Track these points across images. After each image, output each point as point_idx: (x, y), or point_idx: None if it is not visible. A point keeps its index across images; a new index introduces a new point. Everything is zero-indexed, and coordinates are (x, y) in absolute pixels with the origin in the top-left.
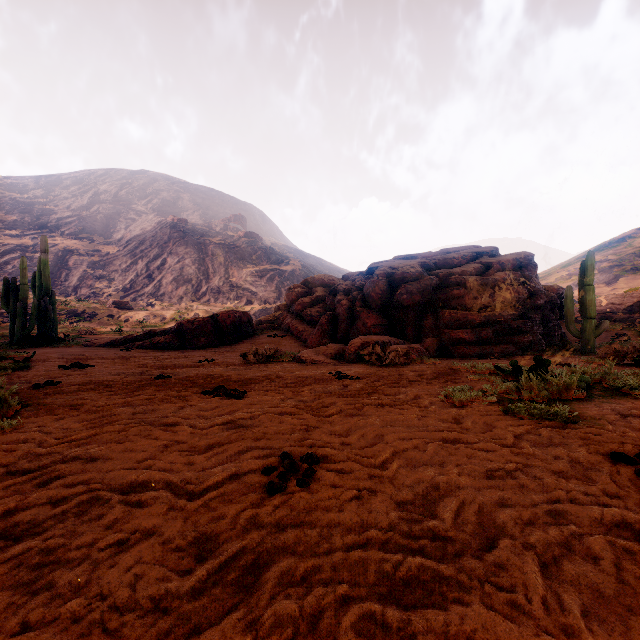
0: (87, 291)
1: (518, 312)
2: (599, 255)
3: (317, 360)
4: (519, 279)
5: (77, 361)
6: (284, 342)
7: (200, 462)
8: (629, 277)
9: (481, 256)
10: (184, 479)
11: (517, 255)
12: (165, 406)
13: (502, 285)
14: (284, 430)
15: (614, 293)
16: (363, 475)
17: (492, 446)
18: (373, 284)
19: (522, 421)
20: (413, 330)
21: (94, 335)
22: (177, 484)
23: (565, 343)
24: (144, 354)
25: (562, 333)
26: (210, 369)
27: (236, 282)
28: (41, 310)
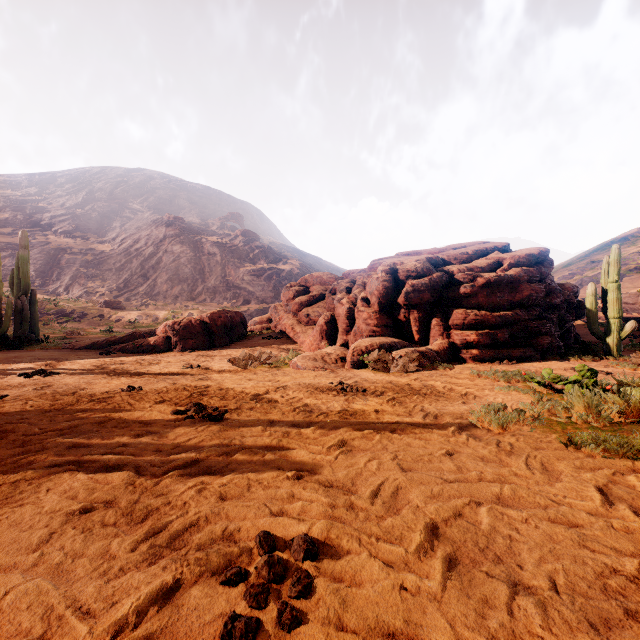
0: (79, 290)
1: (535, 312)
2: (602, 254)
3: (315, 366)
4: (536, 276)
5: (41, 368)
6: (280, 344)
7: (125, 554)
8: (633, 276)
9: (492, 251)
10: (82, 602)
11: (532, 250)
12: (116, 434)
13: (518, 282)
14: (268, 479)
15: (627, 292)
16: (393, 592)
17: (581, 515)
18: (377, 281)
19: (596, 461)
20: (421, 332)
21: (81, 336)
22: (64, 618)
23: (587, 346)
24: (124, 358)
25: (576, 334)
26: (191, 378)
27: (233, 281)
28: (17, 310)
